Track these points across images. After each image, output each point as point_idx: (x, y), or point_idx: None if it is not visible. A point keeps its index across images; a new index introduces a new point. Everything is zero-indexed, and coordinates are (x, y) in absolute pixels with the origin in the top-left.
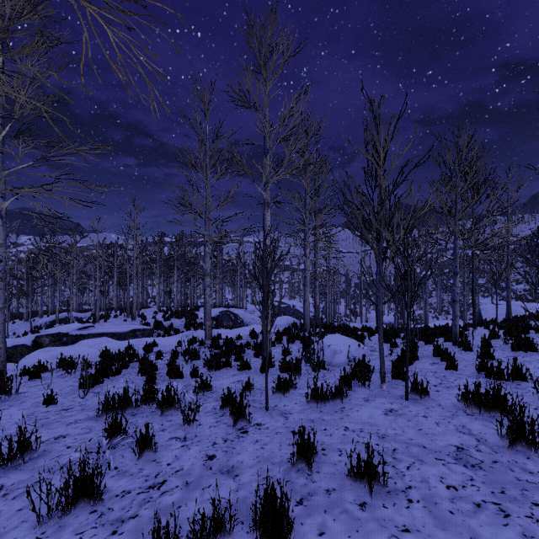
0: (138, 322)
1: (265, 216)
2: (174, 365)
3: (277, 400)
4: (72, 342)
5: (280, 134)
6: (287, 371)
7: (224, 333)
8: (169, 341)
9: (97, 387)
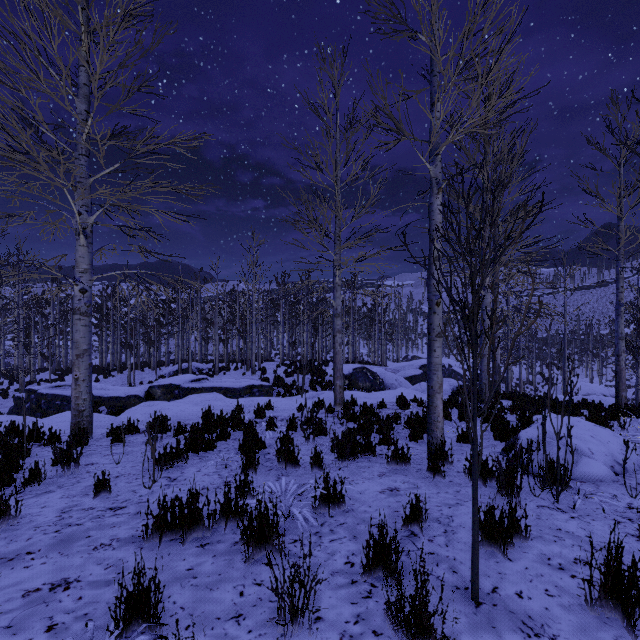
0: (257, 377)
1: (433, 205)
2: (286, 445)
3: (491, 567)
4: (183, 396)
5: (462, 53)
6: (484, 482)
7: (360, 397)
8: (288, 403)
9: (176, 469)
